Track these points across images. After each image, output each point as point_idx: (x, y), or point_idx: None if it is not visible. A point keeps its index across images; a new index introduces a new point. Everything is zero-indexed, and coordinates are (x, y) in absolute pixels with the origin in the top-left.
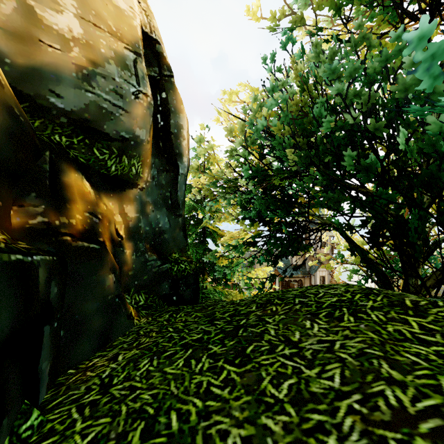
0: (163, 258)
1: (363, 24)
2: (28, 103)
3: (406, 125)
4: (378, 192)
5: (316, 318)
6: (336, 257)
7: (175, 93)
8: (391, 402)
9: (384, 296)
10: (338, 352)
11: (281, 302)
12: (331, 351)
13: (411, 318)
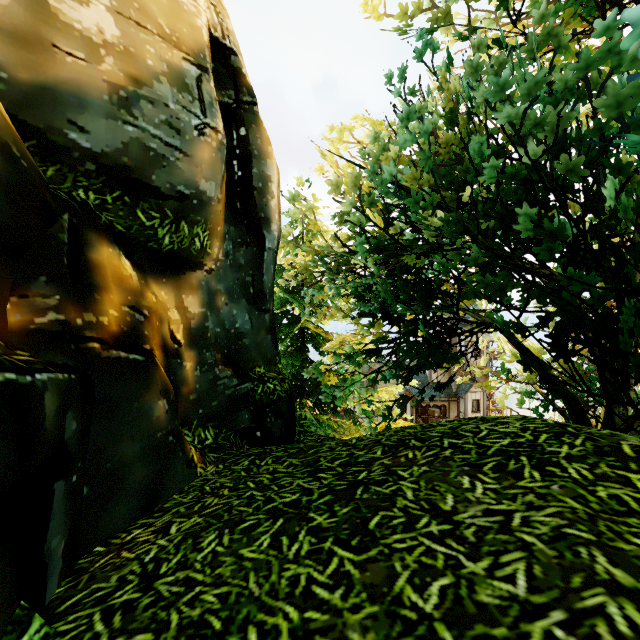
0: (241, 374)
1: (548, 14)
2: (35, 141)
3: (616, 170)
4: (568, 275)
5: (478, 471)
6: (499, 373)
7: (260, 128)
8: (620, 627)
9: (587, 438)
10: (520, 532)
11: (421, 444)
12: (508, 530)
13: (634, 476)
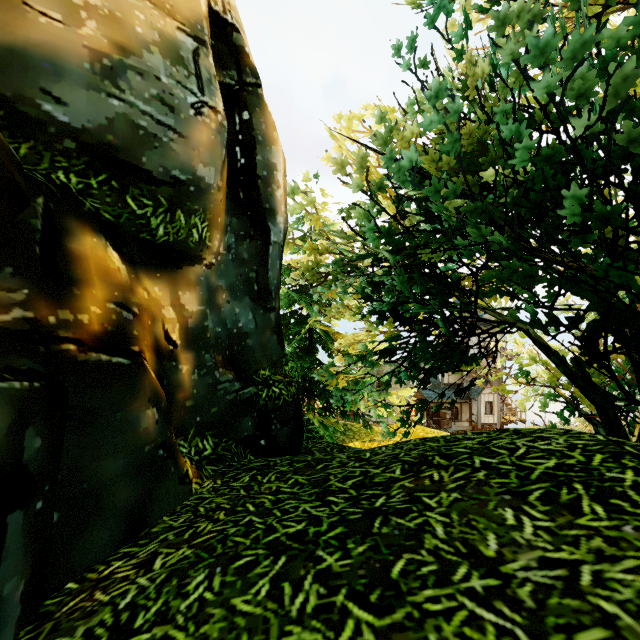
0: (244, 377)
1: None
2: (2, 111)
3: None
4: (607, 268)
5: (522, 502)
6: (517, 375)
7: (264, 112)
8: None
9: None
10: (594, 597)
11: (447, 462)
12: (577, 591)
13: None
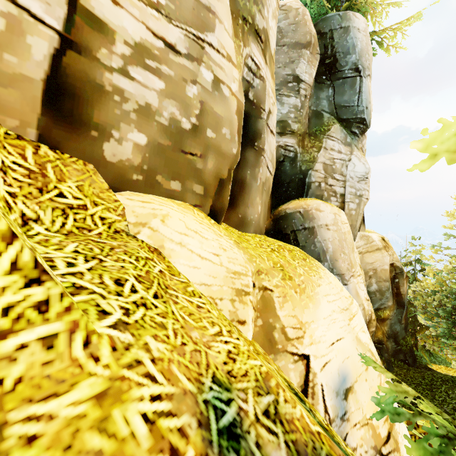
0: (398, 344)
1: None
2: None
3: None
4: None
5: None
6: None
7: (403, 277)
8: None
9: None
10: None
11: (452, 382)
12: None
13: None
